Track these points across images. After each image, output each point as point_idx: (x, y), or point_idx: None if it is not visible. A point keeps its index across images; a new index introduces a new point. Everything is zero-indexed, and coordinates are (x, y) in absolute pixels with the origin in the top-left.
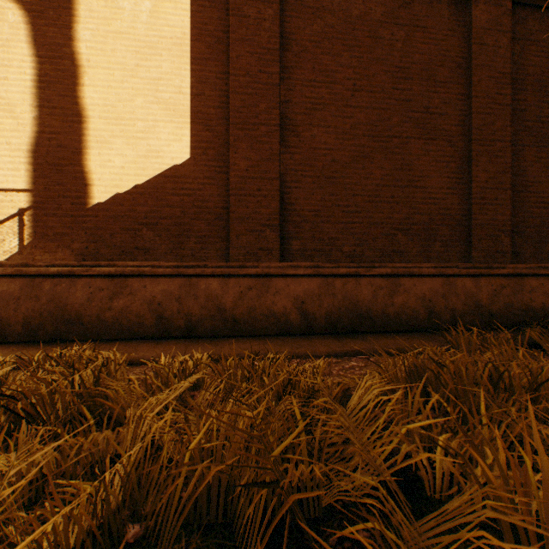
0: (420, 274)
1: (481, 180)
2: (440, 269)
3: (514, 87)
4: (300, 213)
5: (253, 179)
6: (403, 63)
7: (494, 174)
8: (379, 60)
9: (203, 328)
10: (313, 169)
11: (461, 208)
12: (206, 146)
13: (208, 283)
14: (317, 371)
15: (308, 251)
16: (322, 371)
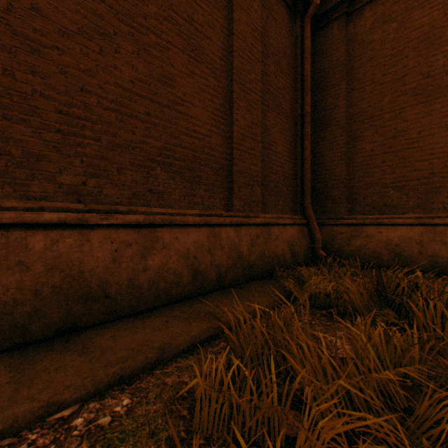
0: (184, 224)
1: (241, 126)
2: (206, 217)
3: (263, 49)
4: None
5: None
6: None
7: (251, 124)
8: None
9: None
10: None
11: (224, 151)
12: None
13: None
14: None
15: None
16: None
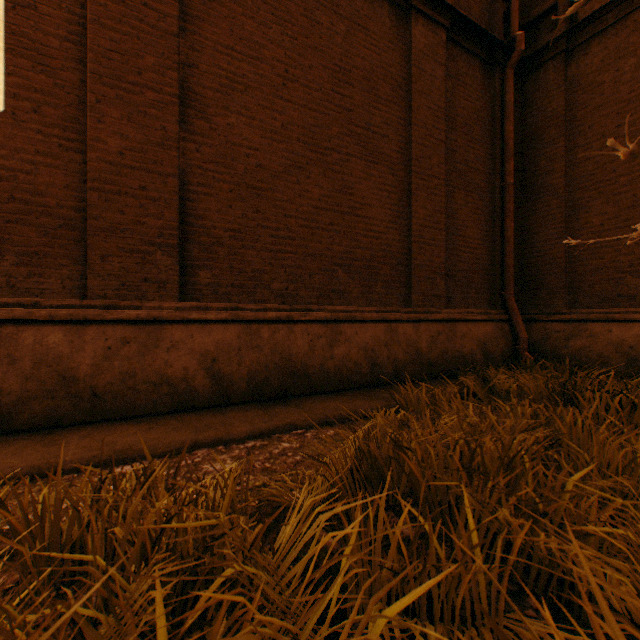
0: (363, 320)
1: (420, 217)
2: (383, 314)
3: (447, 124)
4: (212, 231)
5: (133, 170)
6: (344, 64)
7: (431, 212)
8: (317, 50)
9: (29, 415)
10: (231, 172)
11: (402, 245)
12: (40, 98)
13: (42, 335)
14: (226, 482)
15: (224, 287)
16: (236, 478)
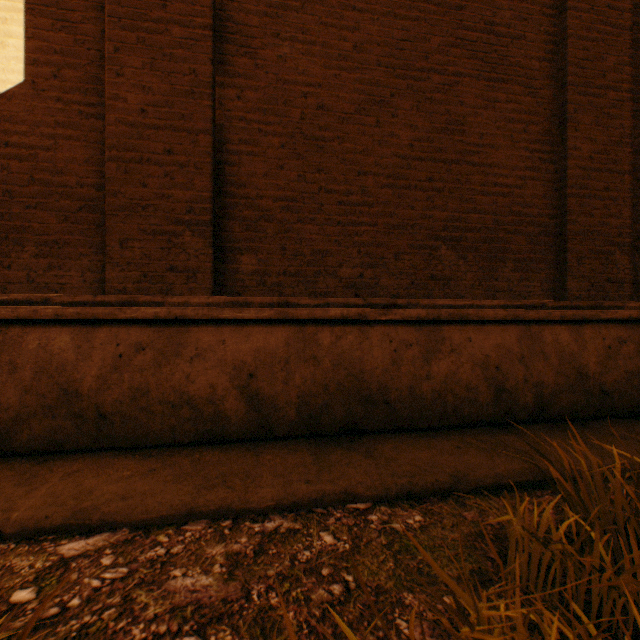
0: (480, 320)
1: (583, 155)
2: (515, 310)
3: (633, 2)
4: (257, 202)
5: (156, 130)
6: None
7: (604, 146)
8: None
9: (28, 436)
10: (283, 120)
11: (548, 203)
12: (60, 60)
13: (48, 338)
14: None
15: (273, 276)
16: None
